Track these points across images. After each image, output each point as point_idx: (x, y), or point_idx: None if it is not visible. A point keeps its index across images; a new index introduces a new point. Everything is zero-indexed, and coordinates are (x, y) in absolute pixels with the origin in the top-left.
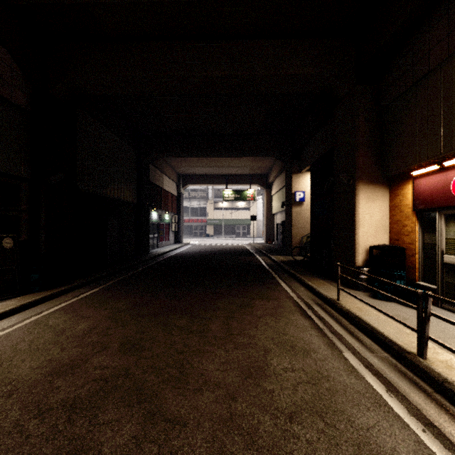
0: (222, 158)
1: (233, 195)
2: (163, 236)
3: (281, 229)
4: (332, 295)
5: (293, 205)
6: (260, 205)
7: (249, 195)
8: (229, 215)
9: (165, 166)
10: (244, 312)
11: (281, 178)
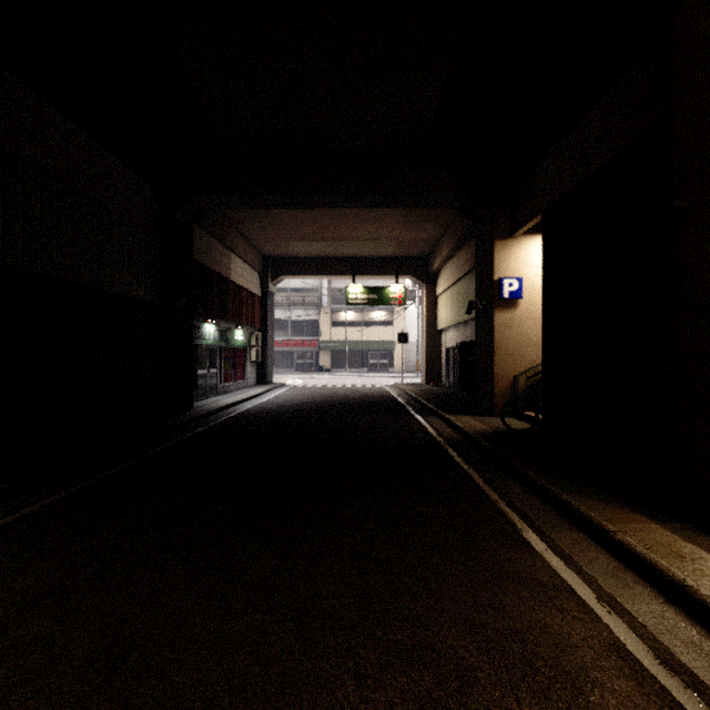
0: (344, 220)
1: (365, 296)
2: (233, 371)
3: (458, 358)
4: None
5: (496, 307)
6: (411, 316)
7: (395, 296)
8: (358, 333)
9: (234, 237)
10: None
11: (458, 258)
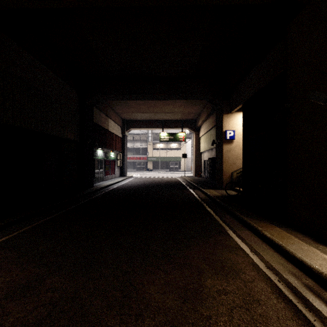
0: (158, 104)
1: (168, 137)
2: (109, 170)
3: (209, 164)
4: (321, 265)
5: (224, 143)
6: (189, 146)
7: (181, 137)
8: (165, 153)
9: (110, 111)
10: (195, 323)
11: (209, 121)
